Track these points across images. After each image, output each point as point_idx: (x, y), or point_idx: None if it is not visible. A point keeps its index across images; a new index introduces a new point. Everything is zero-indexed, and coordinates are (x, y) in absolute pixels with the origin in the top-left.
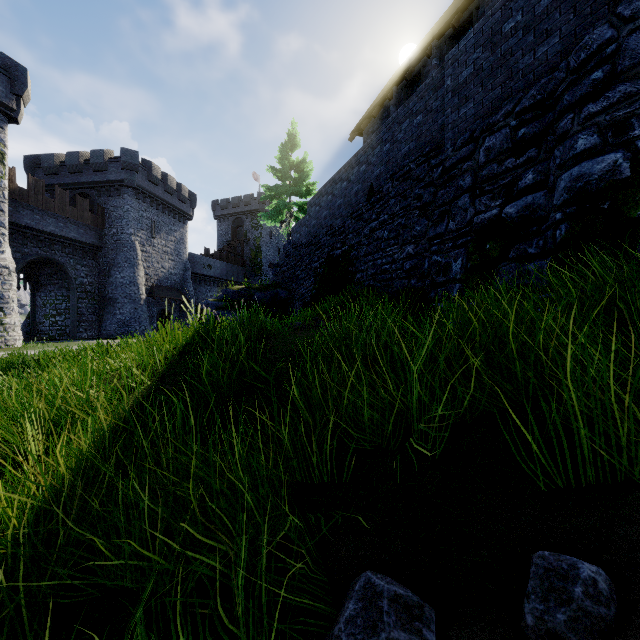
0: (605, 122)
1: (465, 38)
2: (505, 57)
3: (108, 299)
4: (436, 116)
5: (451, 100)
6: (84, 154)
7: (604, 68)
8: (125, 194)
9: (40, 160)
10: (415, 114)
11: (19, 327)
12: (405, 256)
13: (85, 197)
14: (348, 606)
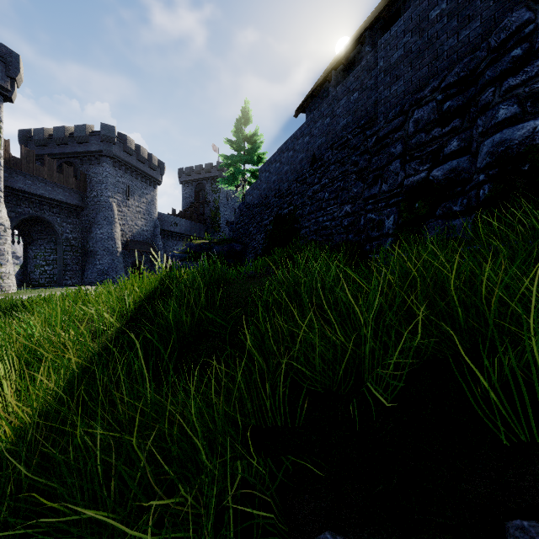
0: (524, 93)
1: (396, 25)
2: (431, 40)
3: (89, 252)
4: (370, 93)
5: (383, 79)
6: (69, 129)
7: (523, 46)
8: (104, 162)
9: (32, 134)
10: (352, 92)
11: (13, 275)
12: (343, 214)
13: (70, 165)
14: None
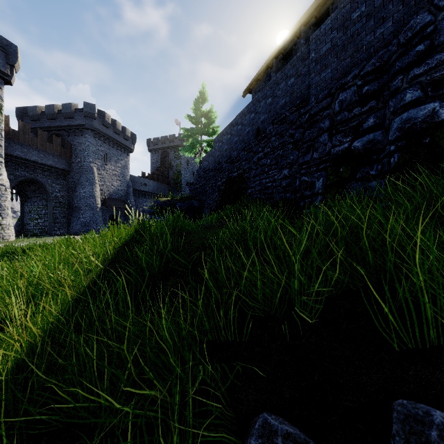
0: (426, 81)
1: (325, 23)
2: (353, 36)
3: (74, 207)
4: (304, 79)
5: (315, 67)
6: (58, 106)
7: (425, 43)
8: (86, 134)
9: (27, 110)
10: (289, 77)
11: (12, 227)
12: (282, 177)
13: (58, 136)
14: (250, 442)
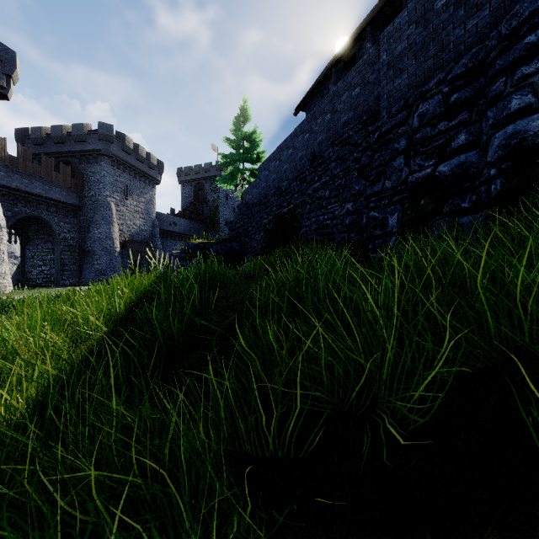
0: None
1: (399, 16)
2: (437, 31)
3: (87, 251)
4: (372, 88)
5: (386, 73)
6: (67, 127)
7: (537, 32)
8: (102, 161)
9: (29, 132)
10: (353, 87)
11: (9, 275)
12: (345, 212)
13: (68, 164)
14: None
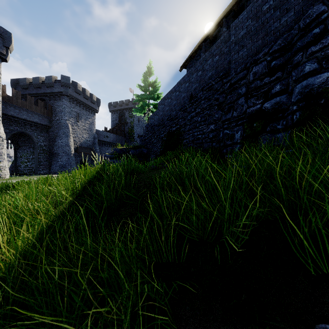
0: (321, 56)
1: (242, 14)
2: (264, 24)
3: (54, 153)
4: (226, 56)
5: (234, 47)
6: (42, 78)
7: (320, 27)
8: (63, 99)
9: (19, 81)
10: (215, 55)
11: (7, 168)
12: (209, 130)
13: (42, 100)
14: None
